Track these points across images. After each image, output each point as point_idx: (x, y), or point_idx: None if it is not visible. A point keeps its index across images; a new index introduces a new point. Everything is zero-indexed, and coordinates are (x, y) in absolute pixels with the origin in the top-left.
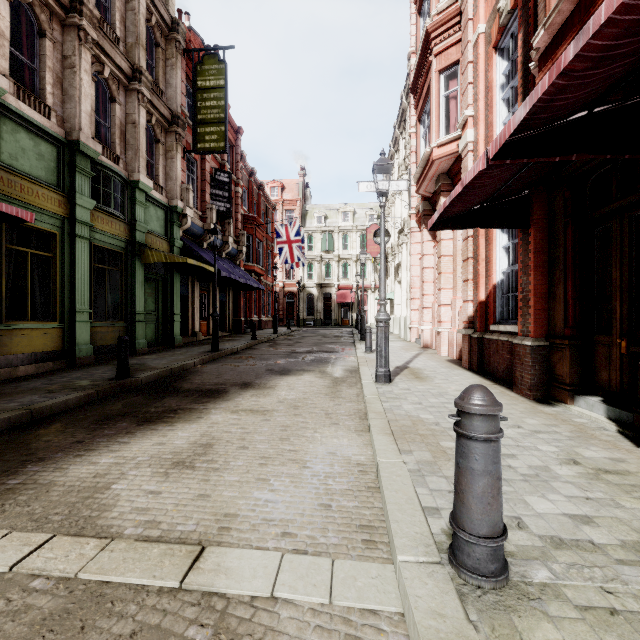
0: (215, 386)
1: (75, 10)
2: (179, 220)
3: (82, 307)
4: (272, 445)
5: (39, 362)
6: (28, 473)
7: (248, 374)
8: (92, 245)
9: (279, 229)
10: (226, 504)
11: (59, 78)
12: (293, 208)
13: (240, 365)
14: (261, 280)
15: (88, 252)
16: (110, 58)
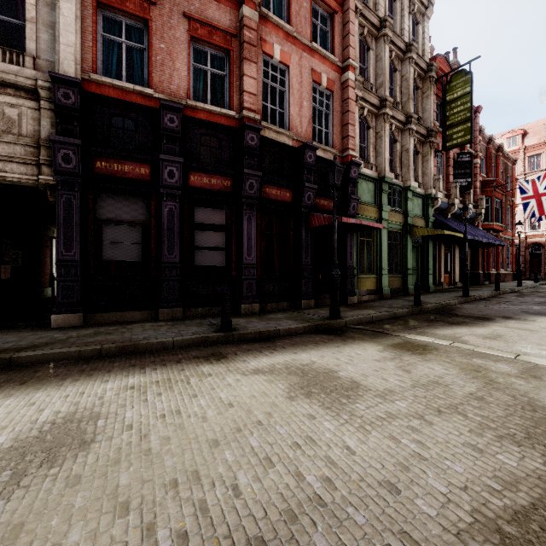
0: (481, 315)
1: (382, 106)
2: (431, 202)
3: (384, 266)
4: (542, 341)
5: (368, 295)
6: (421, 330)
7: (505, 312)
8: (387, 231)
9: (523, 185)
10: (523, 350)
11: (374, 146)
12: (539, 152)
13: (493, 307)
14: (499, 236)
15: (387, 235)
16: (395, 119)
